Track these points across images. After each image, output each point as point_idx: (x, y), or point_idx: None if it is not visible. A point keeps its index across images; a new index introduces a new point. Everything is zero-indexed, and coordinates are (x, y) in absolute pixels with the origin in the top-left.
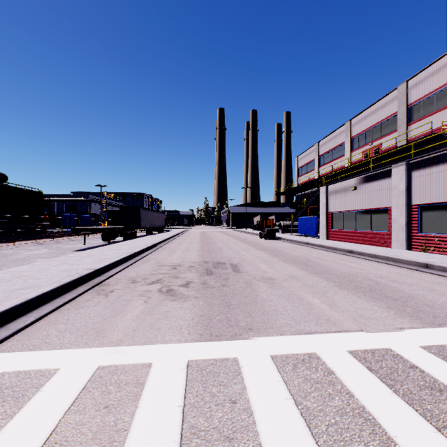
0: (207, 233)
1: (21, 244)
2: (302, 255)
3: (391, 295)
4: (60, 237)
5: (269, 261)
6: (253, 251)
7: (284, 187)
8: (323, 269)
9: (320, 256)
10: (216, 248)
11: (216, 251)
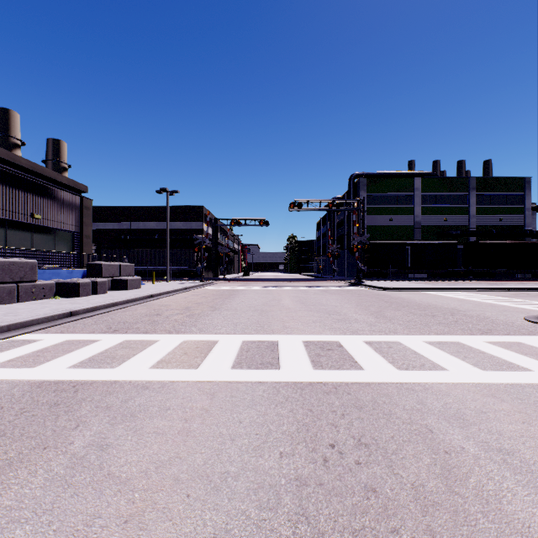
0: None
1: (526, 283)
2: None
3: None
4: None
5: None
6: None
7: None
8: None
9: None
10: None
11: None
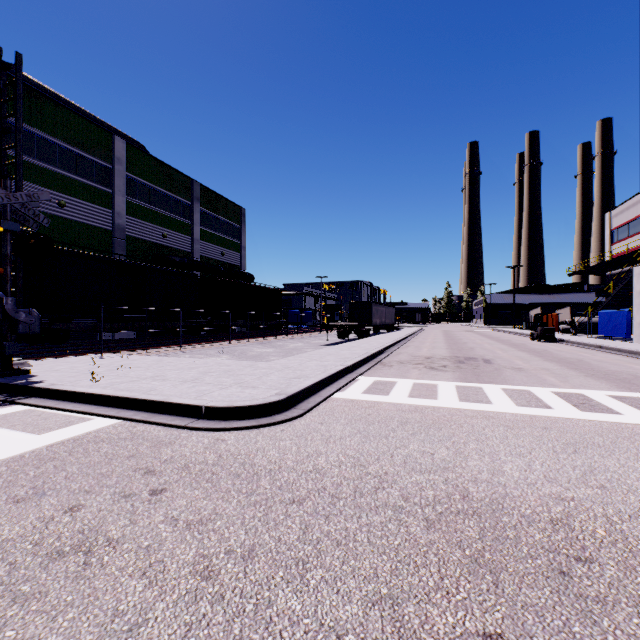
0: (451, 333)
1: (280, 338)
2: (577, 357)
3: (635, 382)
4: (300, 334)
5: (527, 359)
6: (513, 351)
7: (582, 263)
8: (588, 367)
9: (603, 359)
10: (466, 348)
11: (466, 350)
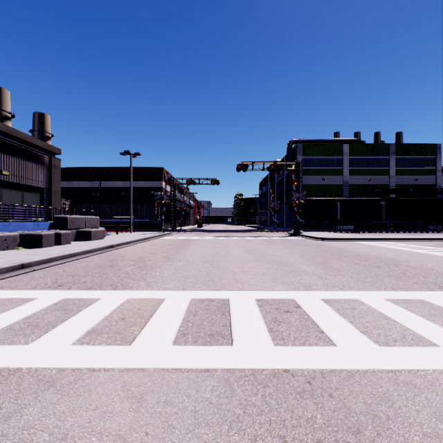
0: None
1: (440, 233)
2: None
3: None
4: None
5: None
6: None
7: None
8: None
9: None
10: None
11: None
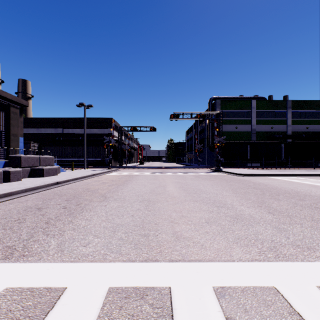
0: None
1: None
2: None
3: None
4: None
5: None
6: None
7: None
8: None
9: None
10: None
11: None
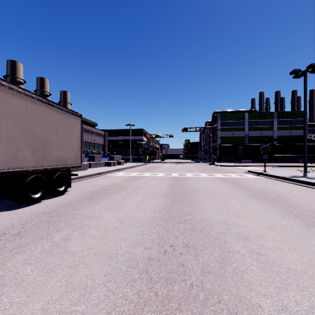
0: None
1: (295, 164)
2: None
3: None
4: None
5: None
6: None
7: None
8: None
9: None
10: None
11: None
